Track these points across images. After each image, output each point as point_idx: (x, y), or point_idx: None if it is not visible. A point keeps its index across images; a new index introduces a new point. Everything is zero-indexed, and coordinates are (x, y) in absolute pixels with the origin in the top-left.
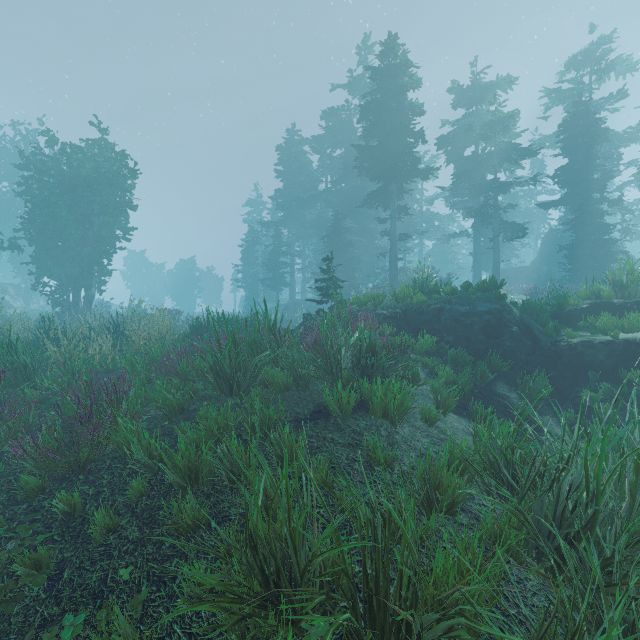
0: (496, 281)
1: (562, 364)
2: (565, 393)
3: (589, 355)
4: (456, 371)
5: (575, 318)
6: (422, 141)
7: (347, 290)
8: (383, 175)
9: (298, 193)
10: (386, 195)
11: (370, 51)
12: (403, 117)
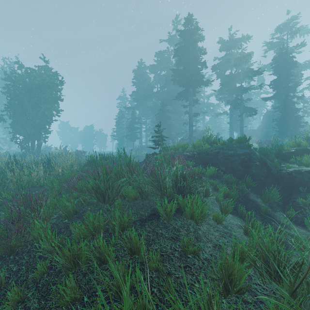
0: (246, 137)
1: (284, 182)
2: (286, 198)
3: (299, 178)
4: (228, 187)
5: (288, 157)
6: (205, 67)
7: (168, 141)
8: (185, 84)
9: (143, 93)
10: (187, 94)
11: (179, 23)
12: (195, 55)
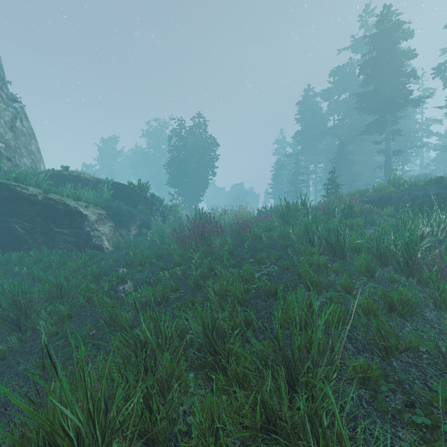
0: None
1: None
2: None
3: None
4: None
5: None
6: (414, 78)
7: None
8: (378, 110)
9: (312, 131)
10: (381, 124)
11: (370, 15)
12: (396, 63)
